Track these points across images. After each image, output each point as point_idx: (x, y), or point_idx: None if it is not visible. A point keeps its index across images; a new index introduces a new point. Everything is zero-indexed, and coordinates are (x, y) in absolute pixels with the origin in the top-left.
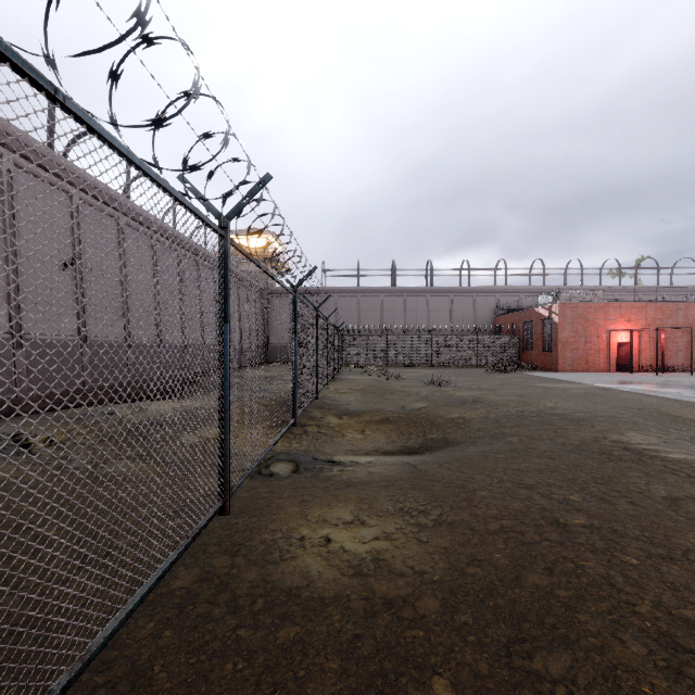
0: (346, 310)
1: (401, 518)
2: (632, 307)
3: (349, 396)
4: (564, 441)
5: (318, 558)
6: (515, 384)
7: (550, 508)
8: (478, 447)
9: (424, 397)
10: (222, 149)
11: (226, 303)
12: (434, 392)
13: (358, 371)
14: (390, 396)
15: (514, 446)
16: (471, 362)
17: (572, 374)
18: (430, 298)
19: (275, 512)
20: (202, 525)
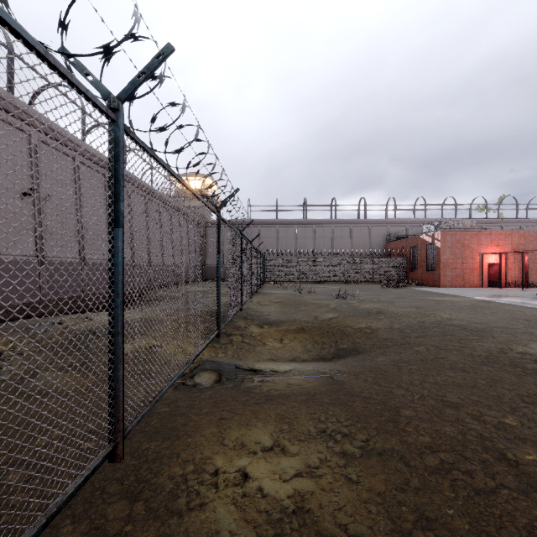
0: (267, 237)
1: (324, 444)
2: (500, 235)
3: (269, 308)
4: (471, 352)
5: (231, 507)
6: (408, 298)
7: (488, 436)
8: (388, 357)
9: (333, 309)
10: None
11: (117, 202)
12: (342, 304)
13: (277, 287)
14: (304, 308)
15: (423, 357)
16: (368, 279)
17: (453, 289)
18: (334, 228)
19: (191, 433)
20: (67, 494)
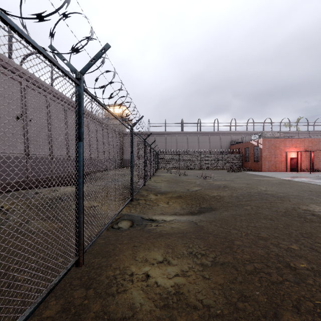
0: (160, 142)
1: (191, 260)
2: (297, 141)
3: (161, 184)
4: (276, 209)
5: (141, 291)
6: (242, 178)
7: (281, 255)
8: (229, 212)
9: (198, 185)
10: (63, 5)
11: (80, 128)
12: (203, 182)
13: (165, 171)
14: (181, 184)
15: (249, 212)
16: (219, 167)
17: (269, 172)
18: (199, 136)
19: (117, 254)
20: (57, 280)
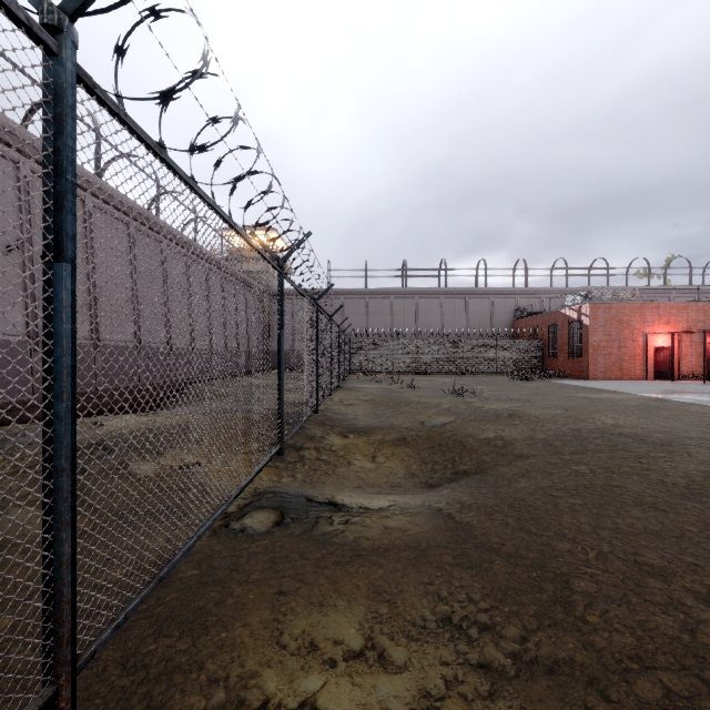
0: (354, 313)
1: (451, 648)
2: (671, 308)
3: (356, 409)
4: (661, 477)
5: None
6: (550, 394)
7: None
8: (532, 483)
9: (446, 411)
10: None
11: (59, 213)
12: (458, 404)
13: (367, 379)
14: (405, 409)
15: (587, 484)
16: (490, 369)
17: (607, 382)
18: (444, 300)
19: (227, 622)
20: None
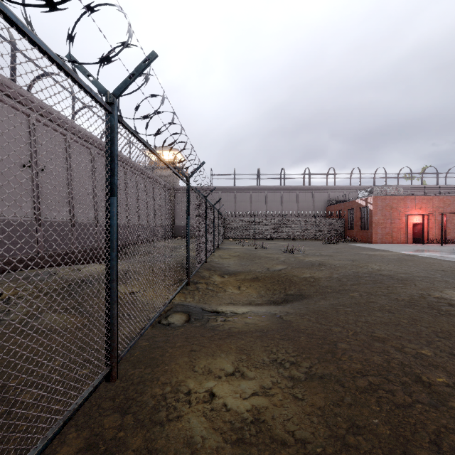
0: (227, 201)
1: (276, 371)
2: (423, 199)
3: (229, 261)
4: (396, 297)
5: (202, 419)
6: (345, 252)
7: (408, 364)
8: (328, 301)
9: (282, 262)
10: None
11: (112, 177)
12: (290, 258)
13: (235, 243)
14: (258, 261)
15: (356, 301)
16: (312, 236)
17: (383, 244)
18: (283, 193)
19: (167, 362)
20: (77, 404)
